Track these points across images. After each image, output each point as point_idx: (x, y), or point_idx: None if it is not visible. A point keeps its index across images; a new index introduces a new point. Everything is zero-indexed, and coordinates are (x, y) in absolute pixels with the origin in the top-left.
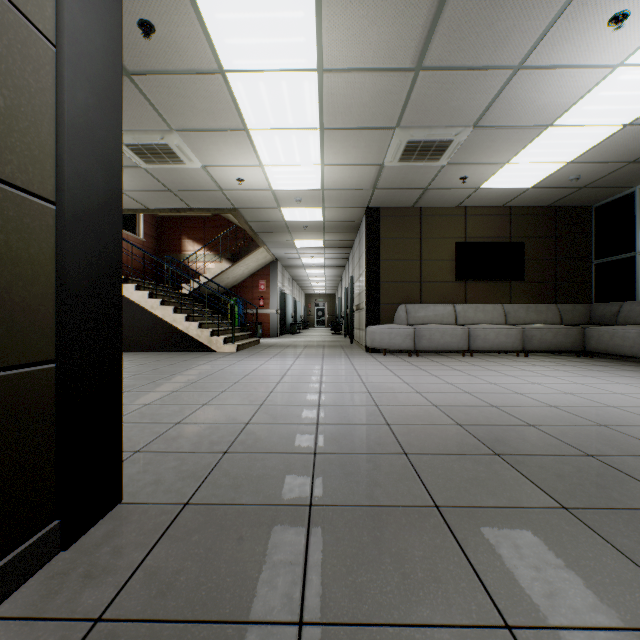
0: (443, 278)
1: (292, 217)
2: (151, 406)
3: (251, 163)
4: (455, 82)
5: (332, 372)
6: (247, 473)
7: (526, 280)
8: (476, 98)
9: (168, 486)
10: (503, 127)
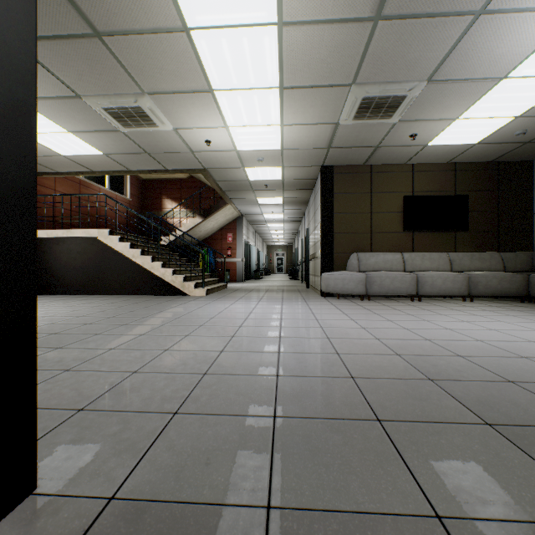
0: (392, 229)
1: (255, 176)
2: (114, 351)
3: (217, 125)
4: (413, 32)
5: (291, 316)
6: (195, 446)
7: (470, 230)
8: (433, 49)
9: (98, 465)
10: (457, 81)
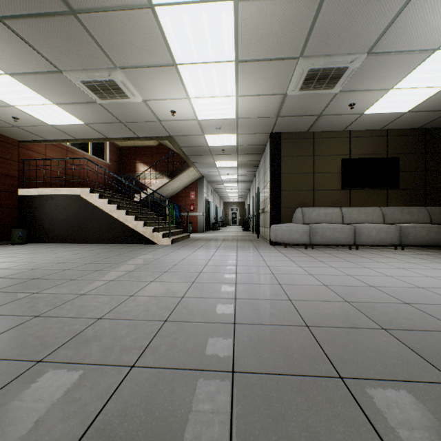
0: (331, 187)
1: (213, 142)
2: (85, 296)
3: (180, 96)
4: (357, 5)
5: (245, 263)
6: (148, 410)
7: (400, 188)
8: (374, 22)
9: (41, 435)
10: (394, 53)
